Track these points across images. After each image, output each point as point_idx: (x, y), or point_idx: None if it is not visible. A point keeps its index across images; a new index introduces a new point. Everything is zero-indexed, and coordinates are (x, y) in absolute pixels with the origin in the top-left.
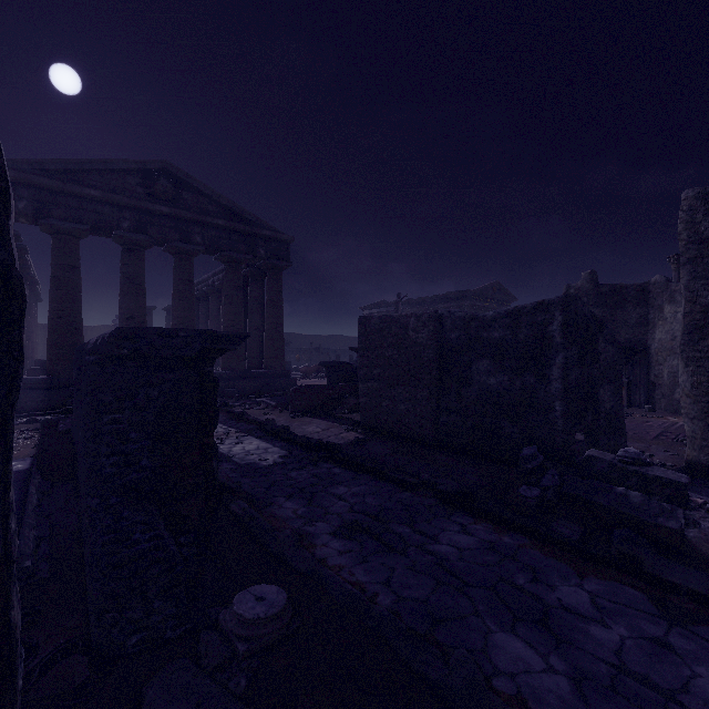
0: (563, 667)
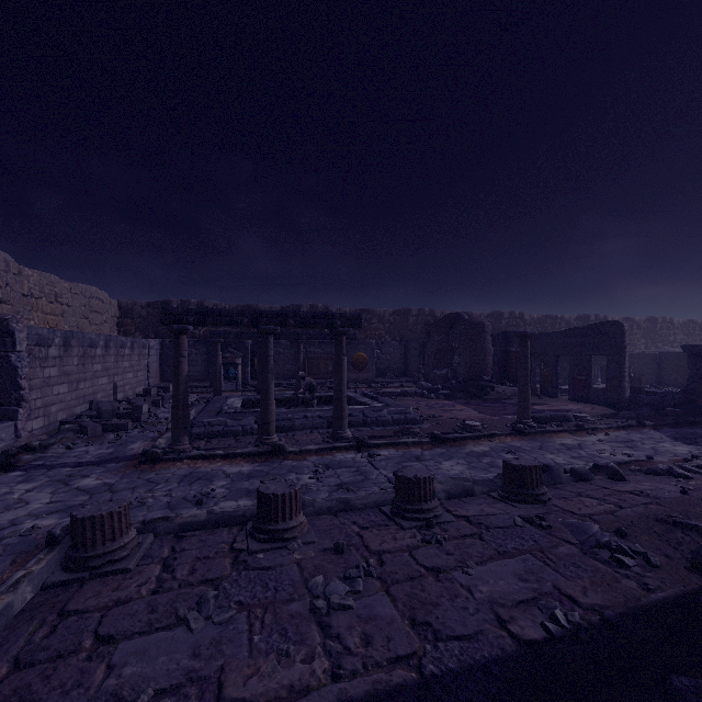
0: (698, 433)
